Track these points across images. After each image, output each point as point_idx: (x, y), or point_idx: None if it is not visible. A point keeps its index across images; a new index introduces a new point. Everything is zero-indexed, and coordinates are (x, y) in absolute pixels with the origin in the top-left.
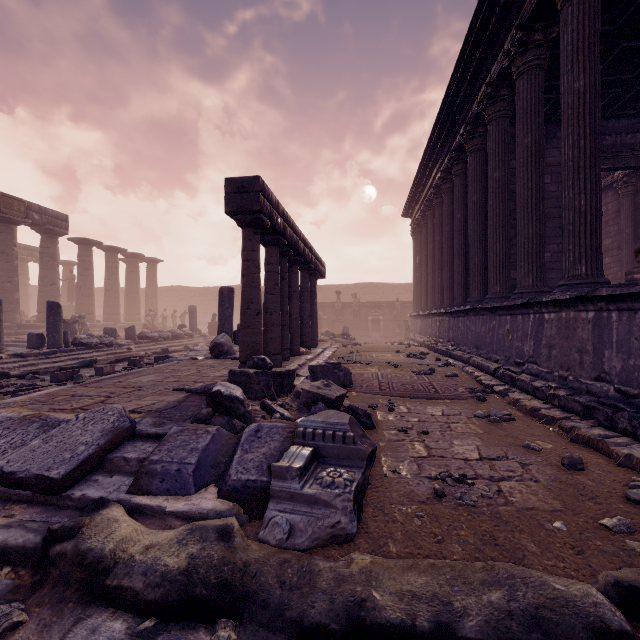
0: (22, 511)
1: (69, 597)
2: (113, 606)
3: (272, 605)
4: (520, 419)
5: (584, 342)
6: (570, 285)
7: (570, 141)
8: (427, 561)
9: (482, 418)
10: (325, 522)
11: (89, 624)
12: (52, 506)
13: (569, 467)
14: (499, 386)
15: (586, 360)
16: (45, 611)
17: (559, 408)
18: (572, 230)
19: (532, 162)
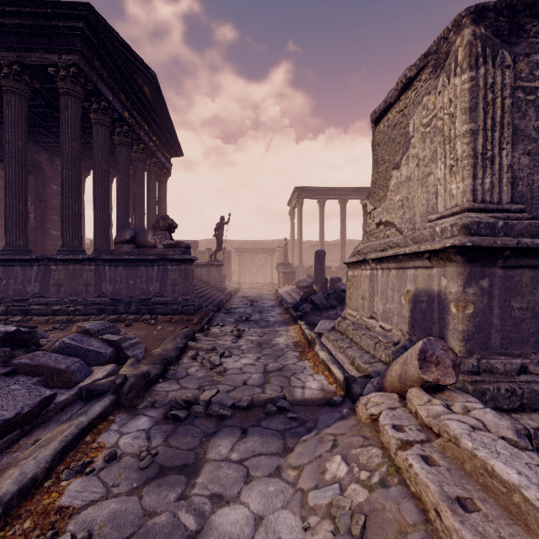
0: (34, 437)
1: (143, 394)
2: (152, 386)
3: (169, 359)
4: (68, 325)
5: (89, 280)
6: (73, 251)
7: (70, 172)
8: (162, 344)
9: (53, 330)
10: (144, 347)
11: (157, 389)
12: (42, 424)
13: (130, 325)
14: (14, 318)
15: (91, 289)
16: (147, 398)
17: (80, 315)
18: (72, 221)
19: (23, 161)
